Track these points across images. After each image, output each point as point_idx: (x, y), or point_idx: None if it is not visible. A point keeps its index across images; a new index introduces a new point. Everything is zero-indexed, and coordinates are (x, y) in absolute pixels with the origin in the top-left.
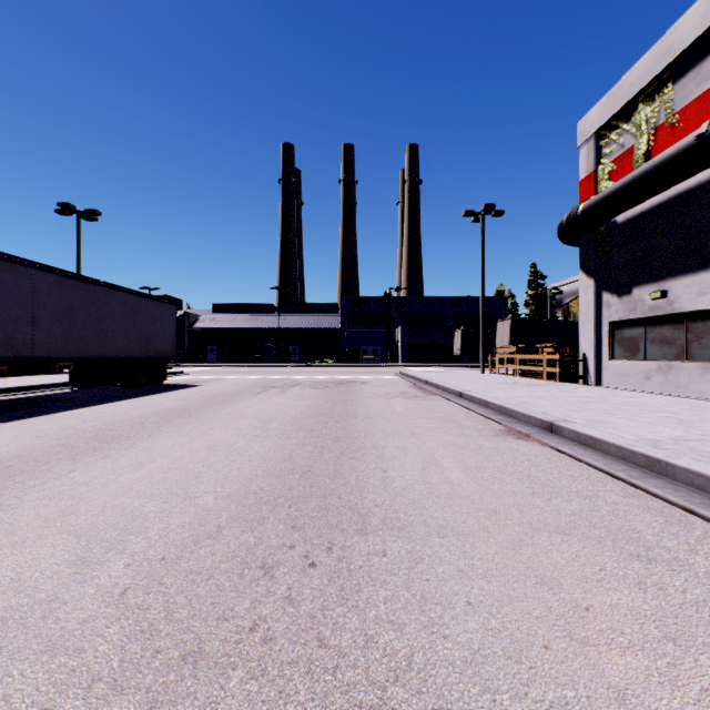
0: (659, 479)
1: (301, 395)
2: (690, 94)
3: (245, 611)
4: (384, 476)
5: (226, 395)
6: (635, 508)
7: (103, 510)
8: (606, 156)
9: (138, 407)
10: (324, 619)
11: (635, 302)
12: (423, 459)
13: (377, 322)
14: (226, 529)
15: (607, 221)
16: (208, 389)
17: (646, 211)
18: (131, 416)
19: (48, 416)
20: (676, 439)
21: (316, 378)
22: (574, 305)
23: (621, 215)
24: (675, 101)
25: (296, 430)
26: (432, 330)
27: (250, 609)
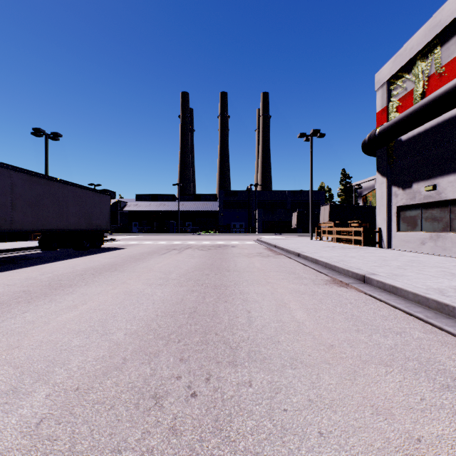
0: (448, 319)
1: (192, 255)
2: (452, 53)
3: (136, 443)
4: (248, 316)
5: (142, 255)
6: (435, 343)
7: (40, 345)
8: (394, 96)
9: (81, 263)
10: (201, 451)
11: (414, 193)
12: (275, 302)
13: (242, 206)
14: (130, 361)
15: (395, 139)
16: (130, 251)
17: (422, 132)
18: (76, 270)
19: (19, 270)
20: (454, 288)
21: (202, 243)
22: (370, 196)
23: (405, 135)
24: (442, 58)
25: (187, 280)
26: (277, 211)
27: (140, 440)
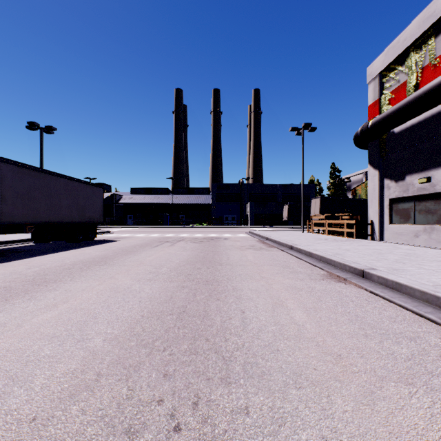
0: None
1: (184, 247)
2: None
3: None
4: (243, 317)
5: (134, 247)
6: None
7: (4, 354)
8: (387, 89)
9: (71, 256)
10: None
11: (407, 185)
12: (271, 300)
13: (234, 199)
14: (104, 378)
15: (388, 131)
16: (123, 243)
17: (415, 124)
18: (64, 263)
19: (6, 263)
20: None
21: (195, 236)
22: (359, 189)
23: (398, 127)
24: (436, 49)
25: (178, 275)
26: (269, 204)
27: None
